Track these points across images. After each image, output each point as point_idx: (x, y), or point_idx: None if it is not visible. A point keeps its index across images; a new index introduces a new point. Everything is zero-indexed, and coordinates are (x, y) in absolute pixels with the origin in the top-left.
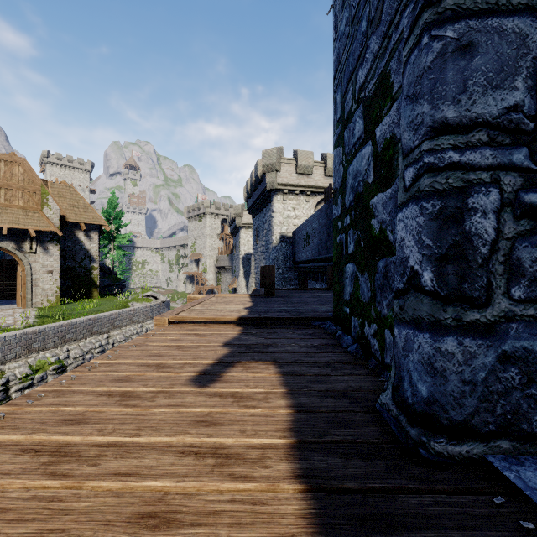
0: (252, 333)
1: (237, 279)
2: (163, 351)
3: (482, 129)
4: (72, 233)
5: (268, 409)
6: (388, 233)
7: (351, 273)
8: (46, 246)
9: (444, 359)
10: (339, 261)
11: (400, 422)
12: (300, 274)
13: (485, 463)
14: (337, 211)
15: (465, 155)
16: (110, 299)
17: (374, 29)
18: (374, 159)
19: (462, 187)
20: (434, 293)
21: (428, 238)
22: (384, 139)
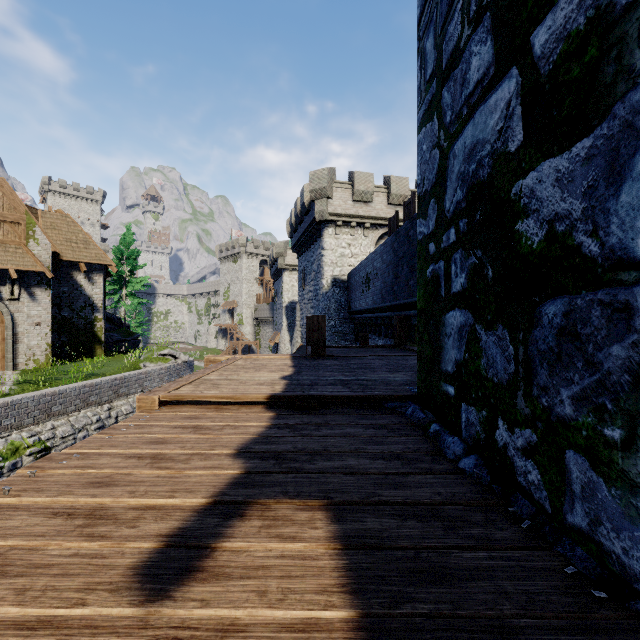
0: (290, 425)
1: (279, 333)
2: (121, 471)
3: None
4: (69, 275)
5: None
6: (577, 239)
7: (460, 327)
8: (32, 291)
9: None
10: (430, 307)
11: None
12: (358, 327)
13: None
14: (427, 227)
15: None
16: (117, 358)
17: None
18: (527, 97)
19: None
20: None
21: None
22: (564, 38)
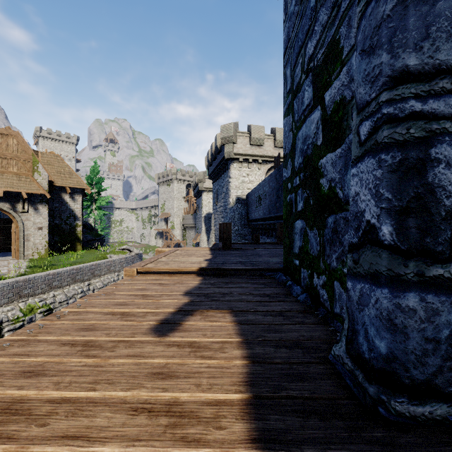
0: (211, 283)
1: (199, 235)
2: (129, 300)
3: (445, 76)
4: (59, 196)
5: (224, 360)
6: (337, 191)
7: (301, 229)
8: (36, 206)
9: (405, 315)
10: (289, 218)
11: (356, 377)
12: (253, 231)
13: (449, 425)
14: (287, 174)
15: (427, 104)
16: (91, 251)
17: (323, 2)
18: (323, 122)
19: (425, 137)
20: (393, 247)
21: (387, 191)
22: (333, 102)
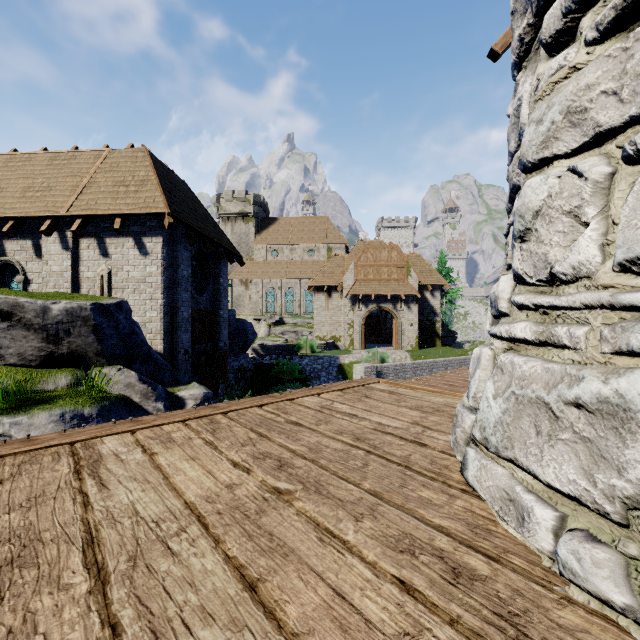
0: None
1: None
2: None
3: None
4: (421, 294)
5: None
6: None
7: None
8: (409, 305)
9: None
10: None
11: None
12: None
13: None
14: None
15: None
16: (450, 348)
17: None
18: None
19: None
20: None
21: None
22: None
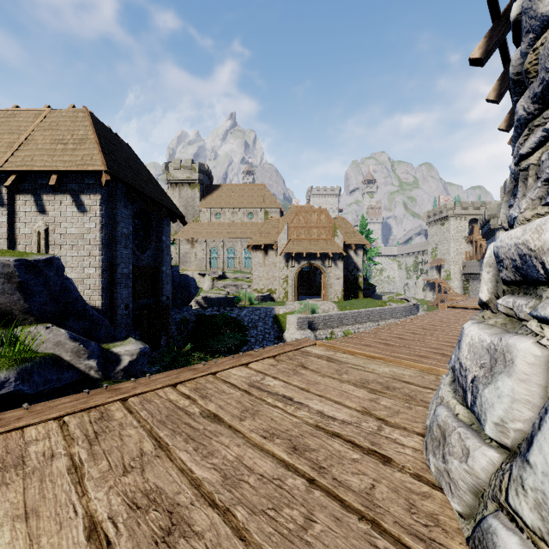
0: None
1: None
2: (452, 314)
3: None
4: (346, 252)
5: None
6: None
7: None
8: (336, 262)
9: None
10: None
11: None
12: None
13: None
14: None
15: None
16: (370, 299)
17: None
18: None
19: None
20: None
21: None
22: None
